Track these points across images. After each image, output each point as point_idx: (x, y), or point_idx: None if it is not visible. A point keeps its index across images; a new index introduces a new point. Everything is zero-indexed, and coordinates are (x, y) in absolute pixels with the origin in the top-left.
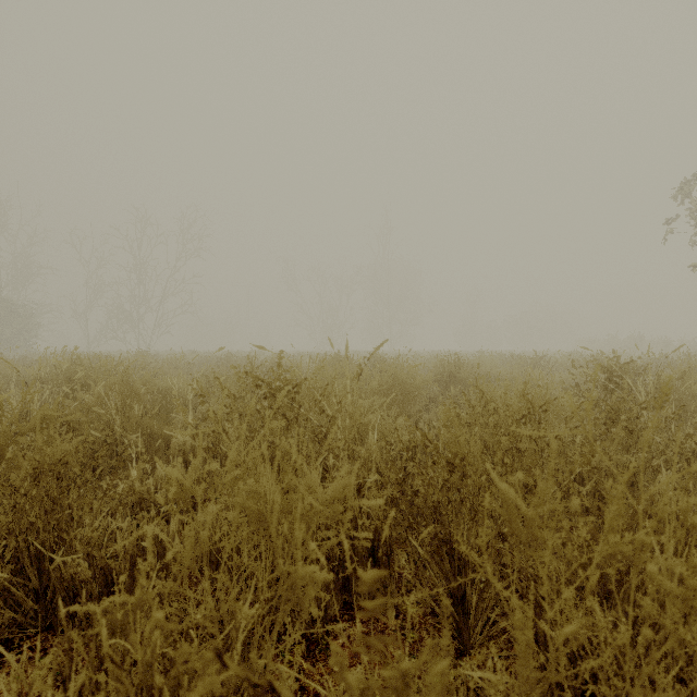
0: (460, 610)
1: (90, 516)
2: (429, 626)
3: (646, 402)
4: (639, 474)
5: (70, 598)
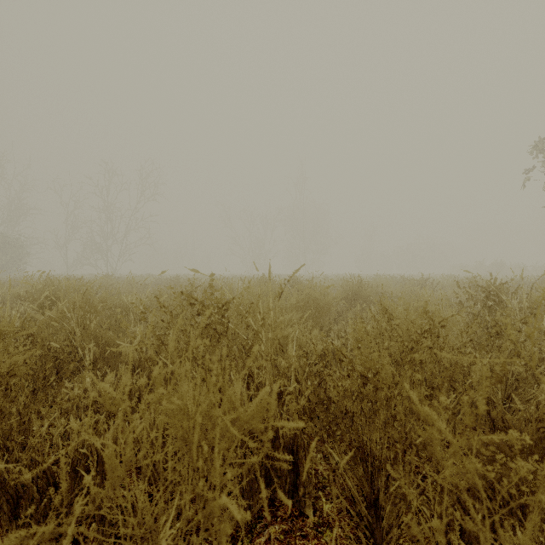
0: (372, 512)
1: (38, 422)
2: (343, 524)
3: (527, 318)
4: (522, 380)
5: (14, 500)
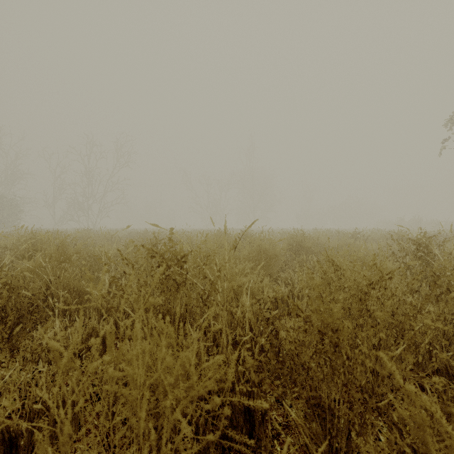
0: None
1: None
2: None
3: None
4: None
5: None
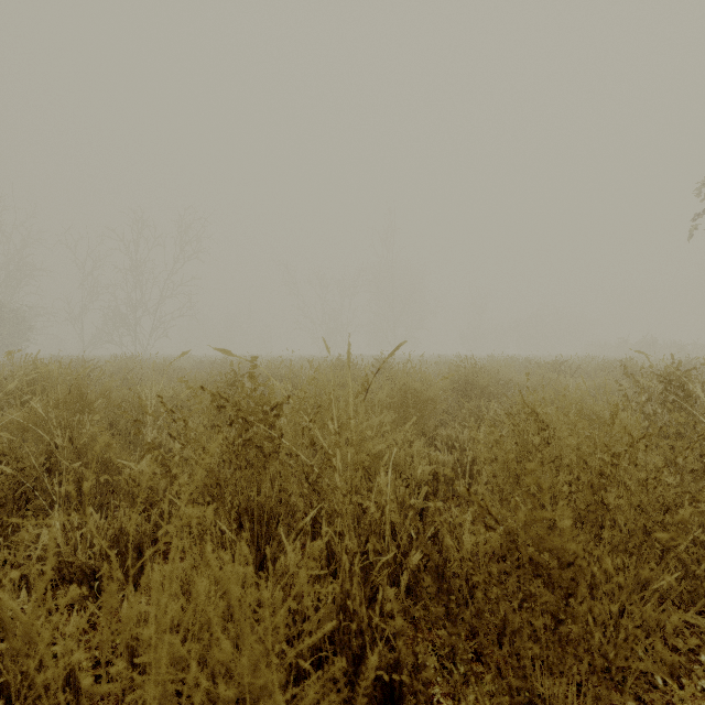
0: None
1: None
2: None
3: None
4: None
5: None
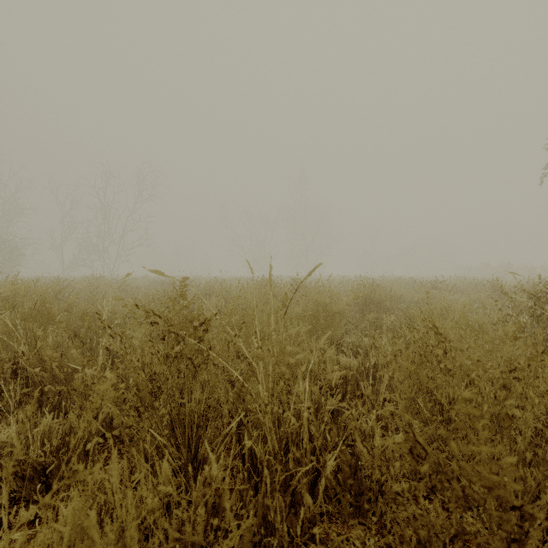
0: None
1: None
2: None
3: None
4: None
5: None
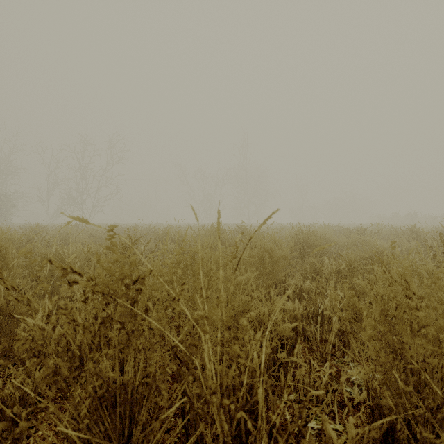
0: None
1: None
2: None
3: None
4: None
5: None
